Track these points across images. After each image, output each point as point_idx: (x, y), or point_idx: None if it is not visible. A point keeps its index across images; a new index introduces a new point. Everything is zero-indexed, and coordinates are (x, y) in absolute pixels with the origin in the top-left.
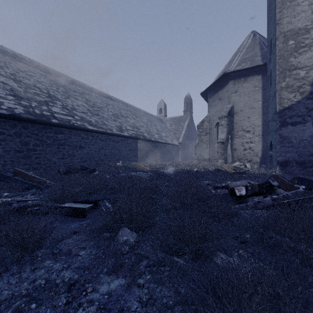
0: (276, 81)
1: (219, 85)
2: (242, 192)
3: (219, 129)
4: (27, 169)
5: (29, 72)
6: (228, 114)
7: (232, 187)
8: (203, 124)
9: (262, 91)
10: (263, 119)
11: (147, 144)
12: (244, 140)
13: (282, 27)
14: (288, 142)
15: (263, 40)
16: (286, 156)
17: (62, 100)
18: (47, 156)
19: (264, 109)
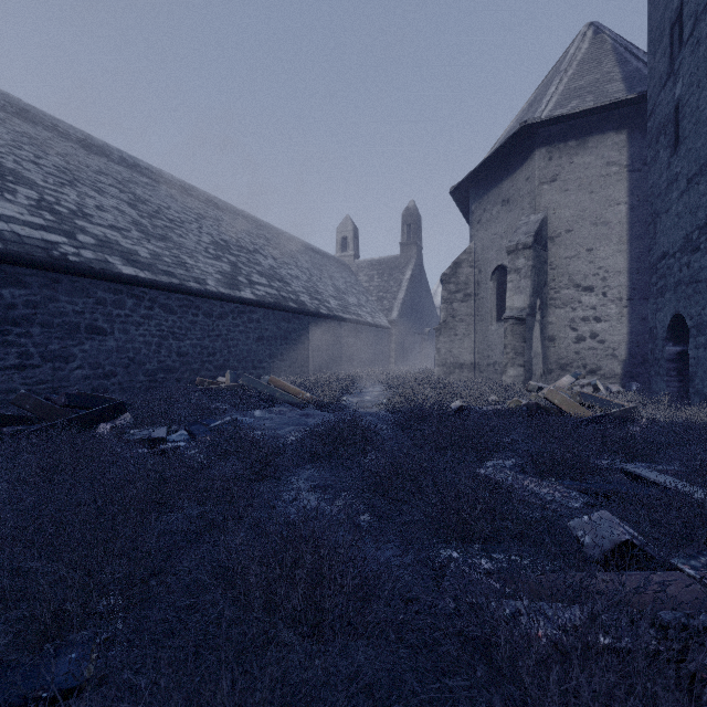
0: None
1: (503, 164)
2: None
3: (510, 282)
4: None
5: None
6: (535, 239)
7: None
8: (457, 271)
9: (629, 175)
10: (631, 253)
11: (310, 323)
12: (577, 312)
13: None
14: None
15: (624, 42)
16: None
17: (43, 188)
18: None
19: (634, 227)
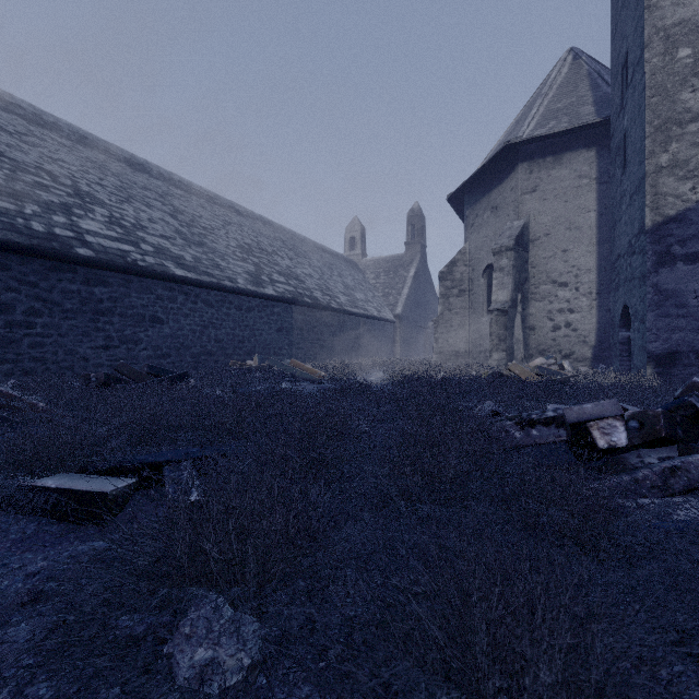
0: (645, 153)
1: (492, 175)
2: (616, 437)
3: (495, 279)
4: (6, 374)
5: (29, 136)
6: (516, 242)
7: (571, 420)
8: (453, 269)
9: (597, 187)
10: (600, 254)
11: (322, 316)
12: (553, 305)
13: (661, 15)
14: (677, 304)
15: (598, 68)
16: (672, 341)
17: (110, 206)
18: (64, 342)
19: (602, 231)
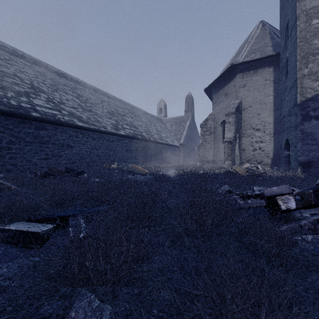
0: (297, 68)
1: (225, 79)
2: (290, 204)
3: (226, 127)
4: None
5: (10, 61)
6: (236, 110)
7: (266, 195)
8: (207, 123)
9: (273, 84)
10: (275, 115)
11: (146, 144)
12: (253, 139)
13: (304, 4)
14: (312, 138)
15: (273, 30)
16: (310, 156)
17: (48, 93)
18: (26, 156)
19: (276, 105)
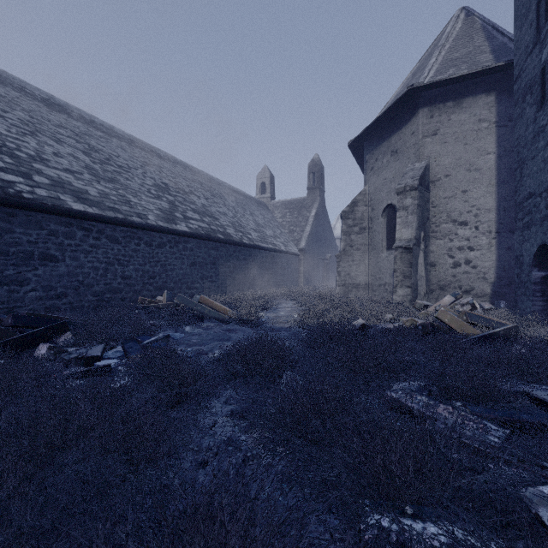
0: None
1: (392, 122)
2: None
3: (399, 217)
4: None
5: None
6: (420, 182)
7: None
8: (354, 209)
9: (497, 130)
10: (499, 194)
11: (235, 251)
12: (454, 242)
13: None
14: None
15: (491, 22)
16: None
17: (5, 136)
18: None
19: (501, 173)
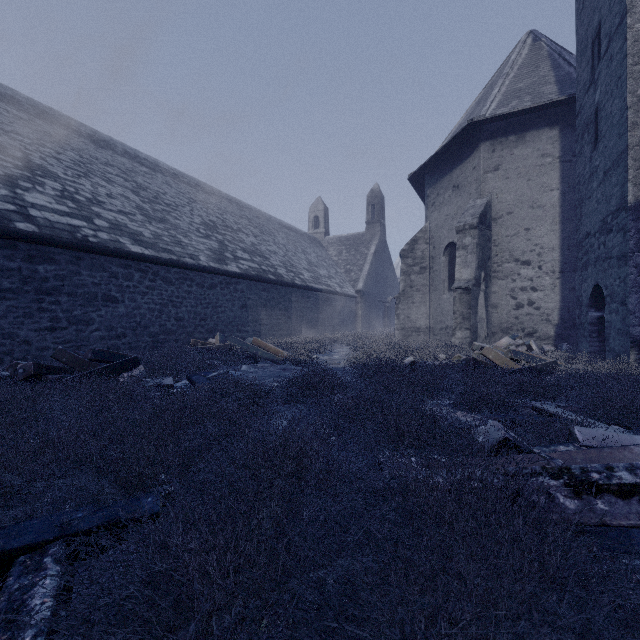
0: (627, 124)
1: (454, 155)
2: None
3: (458, 257)
4: None
5: None
6: (480, 220)
7: None
8: (414, 247)
9: (560, 165)
10: (563, 232)
11: (286, 292)
12: (516, 283)
13: None
14: None
15: (558, 49)
16: None
17: (64, 180)
18: (2, 324)
19: (565, 210)
